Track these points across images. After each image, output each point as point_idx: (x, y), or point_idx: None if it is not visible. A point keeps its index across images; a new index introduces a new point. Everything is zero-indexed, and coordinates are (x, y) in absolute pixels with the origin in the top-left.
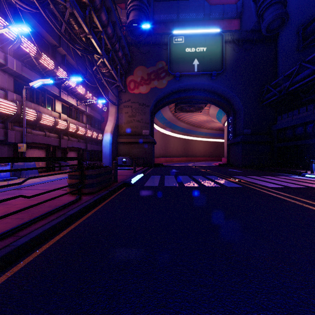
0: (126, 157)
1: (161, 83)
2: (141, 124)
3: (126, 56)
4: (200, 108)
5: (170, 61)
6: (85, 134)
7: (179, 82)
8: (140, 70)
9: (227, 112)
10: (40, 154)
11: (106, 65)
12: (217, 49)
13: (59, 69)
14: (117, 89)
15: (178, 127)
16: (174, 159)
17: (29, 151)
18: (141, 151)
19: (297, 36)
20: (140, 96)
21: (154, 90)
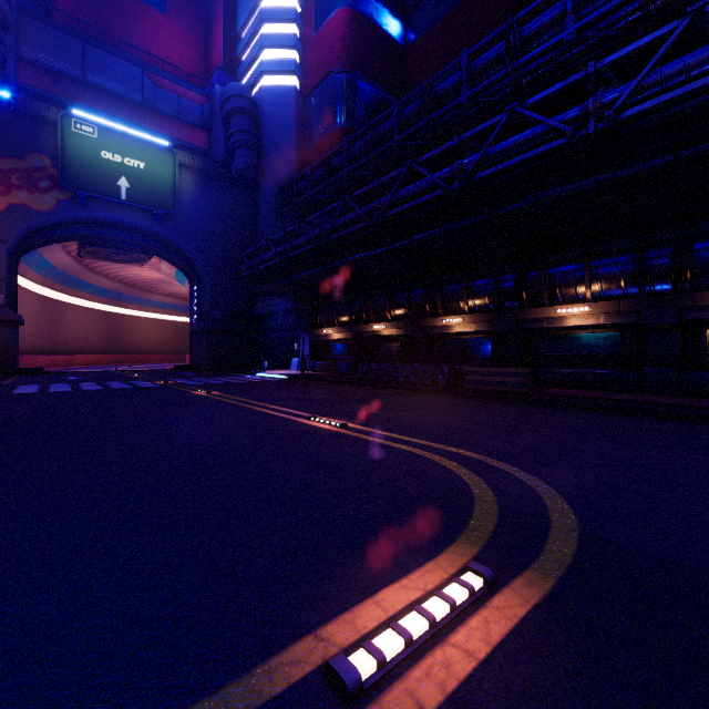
0: None
1: (41, 200)
2: None
3: None
4: (141, 258)
5: (64, 164)
6: None
7: (88, 209)
8: None
9: (190, 278)
10: None
11: None
12: (165, 173)
13: None
14: None
15: (90, 285)
16: (80, 359)
17: None
18: None
19: (277, 196)
20: None
21: (21, 210)
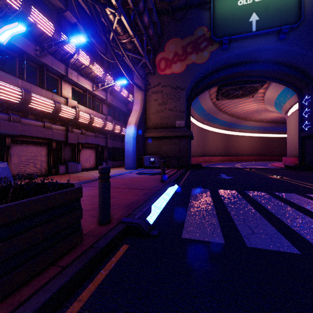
0: (155, 156)
1: (201, 56)
2: (173, 113)
3: (155, 25)
4: (252, 90)
5: (214, 24)
6: (103, 126)
7: (228, 51)
8: (172, 43)
9: (298, 91)
10: (37, 152)
11: (126, 31)
12: None
13: (62, 37)
14: (144, 71)
15: (218, 120)
16: (214, 159)
17: (19, 148)
18: (173, 149)
19: None
20: (172, 77)
21: (192, 67)
